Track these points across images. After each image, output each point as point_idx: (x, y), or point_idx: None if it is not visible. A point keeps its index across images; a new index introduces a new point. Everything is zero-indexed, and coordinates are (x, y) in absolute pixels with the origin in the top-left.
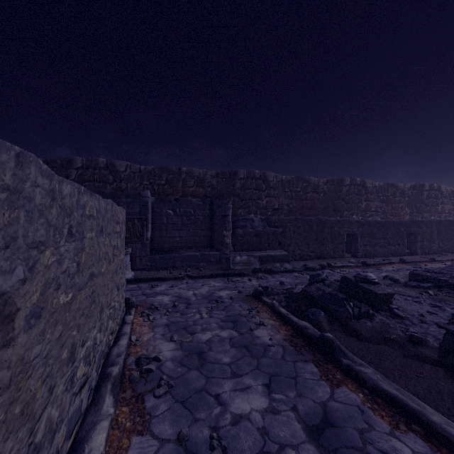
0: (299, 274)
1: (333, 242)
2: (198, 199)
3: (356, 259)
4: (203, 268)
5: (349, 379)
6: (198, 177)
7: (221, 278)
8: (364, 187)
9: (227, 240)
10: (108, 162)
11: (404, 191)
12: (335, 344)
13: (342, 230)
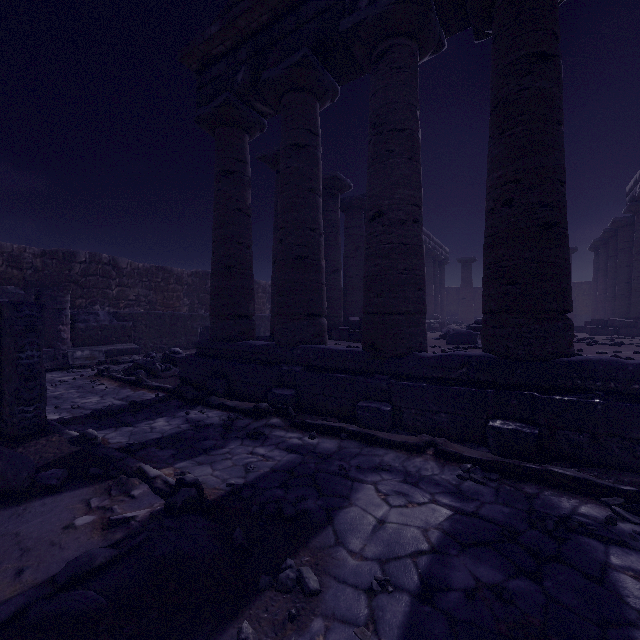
0: None
1: (187, 334)
2: (18, 288)
3: None
4: None
5: (145, 388)
6: (11, 255)
7: (59, 371)
8: None
9: (64, 335)
10: None
11: (266, 288)
12: (142, 378)
13: (196, 324)
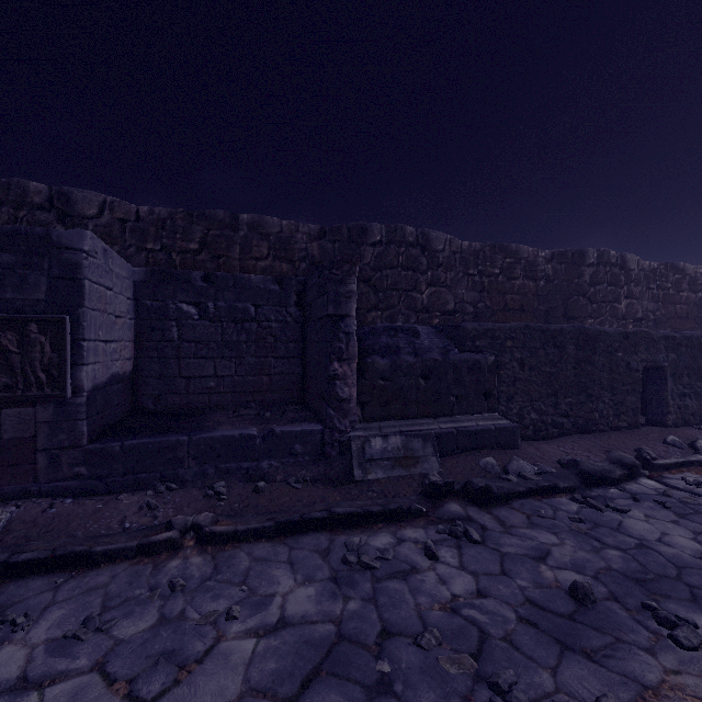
0: (579, 503)
1: (615, 388)
2: (269, 278)
3: (673, 434)
4: (270, 479)
5: None
6: (279, 237)
7: (322, 538)
8: (623, 270)
9: (343, 388)
10: (54, 193)
11: (696, 279)
12: None
13: (635, 359)
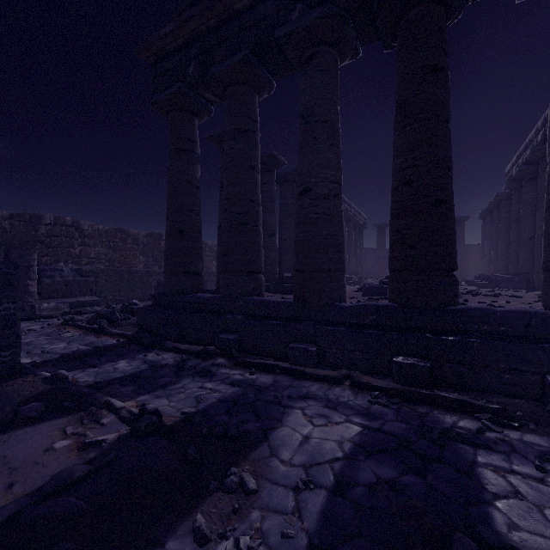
0: None
1: (143, 288)
2: None
3: None
4: None
5: (107, 335)
6: None
7: (28, 321)
8: None
9: (32, 289)
10: None
11: (212, 247)
12: (104, 327)
13: (151, 279)
